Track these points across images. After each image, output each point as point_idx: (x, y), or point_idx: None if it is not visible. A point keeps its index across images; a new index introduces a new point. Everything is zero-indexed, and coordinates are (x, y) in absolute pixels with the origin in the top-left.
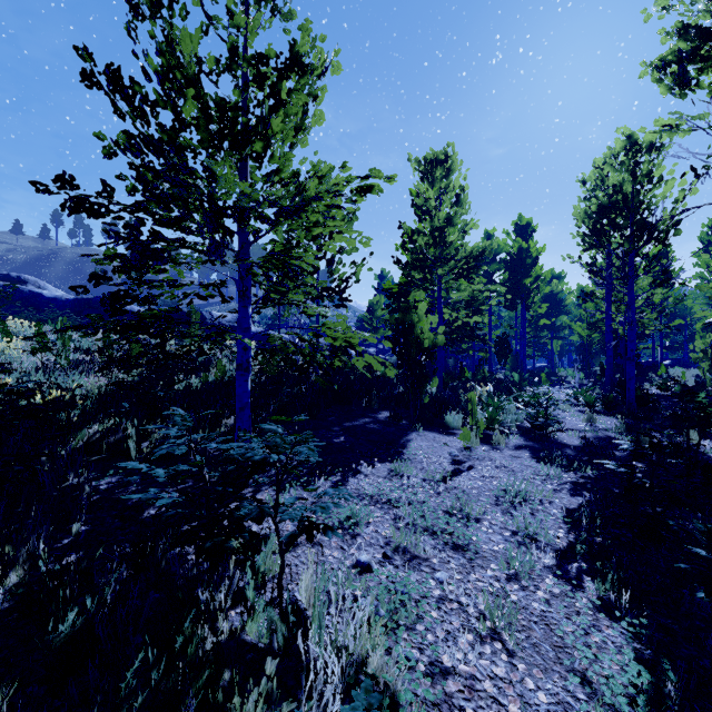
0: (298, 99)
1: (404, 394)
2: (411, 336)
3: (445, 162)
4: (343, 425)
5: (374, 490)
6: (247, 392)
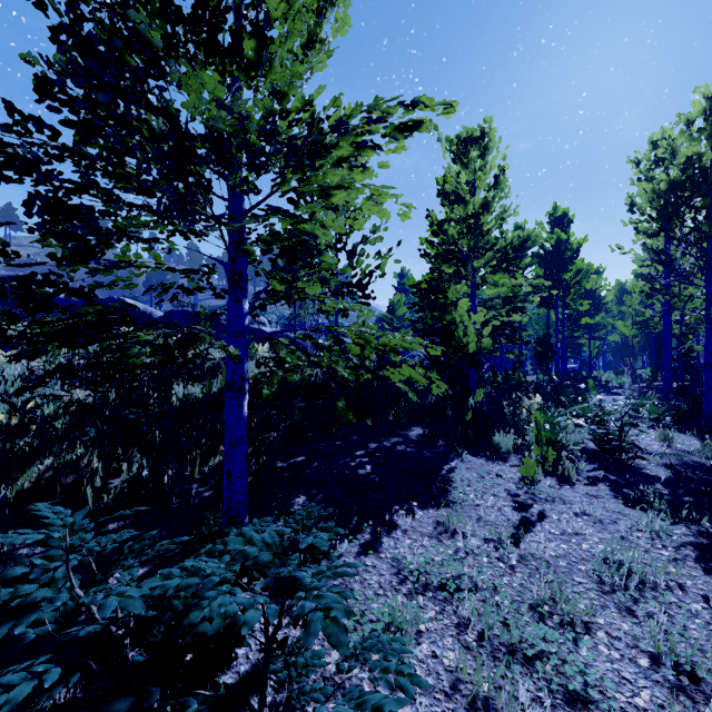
0: None
1: (437, 405)
2: (451, 339)
3: (481, 140)
4: (368, 447)
5: (420, 564)
6: (241, 421)
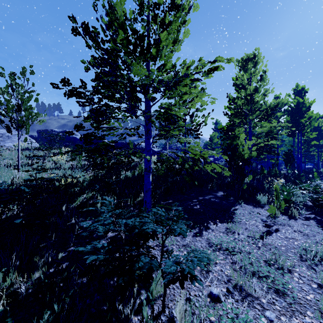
0: (175, 26)
1: (231, 182)
2: (236, 152)
3: (253, 59)
4: (198, 198)
5: (218, 241)
6: (149, 182)
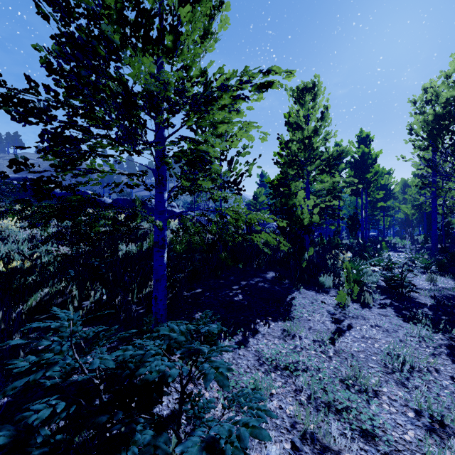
0: (206, 8)
1: (284, 258)
2: (292, 216)
3: (312, 89)
4: (240, 284)
5: (272, 354)
6: (162, 265)
